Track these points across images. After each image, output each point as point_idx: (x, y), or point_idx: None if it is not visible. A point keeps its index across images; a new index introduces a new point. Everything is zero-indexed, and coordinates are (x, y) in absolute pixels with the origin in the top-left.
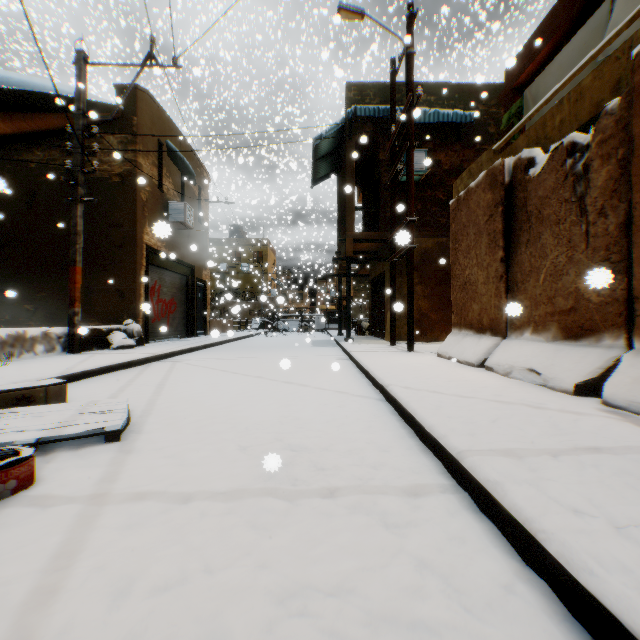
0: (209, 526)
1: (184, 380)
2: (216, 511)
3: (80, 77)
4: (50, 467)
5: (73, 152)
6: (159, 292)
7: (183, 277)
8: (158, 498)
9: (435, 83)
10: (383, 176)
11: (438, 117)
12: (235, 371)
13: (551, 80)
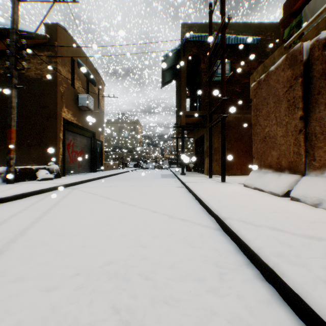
0: None
1: (69, 205)
2: None
3: (14, 8)
4: None
5: (10, 56)
6: (73, 146)
7: (88, 138)
8: None
9: (234, 23)
10: (203, 78)
11: (237, 40)
12: (108, 197)
13: None
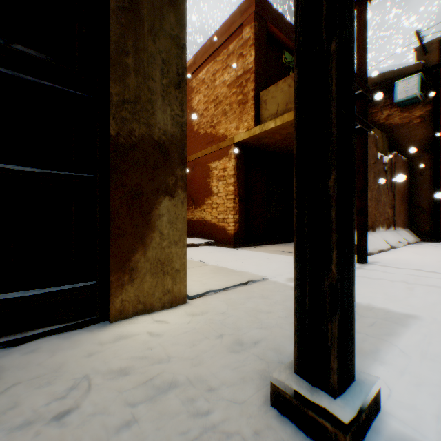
0: None
1: None
2: None
3: None
4: None
5: None
6: None
7: None
8: None
9: None
10: None
11: None
12: None
13: None
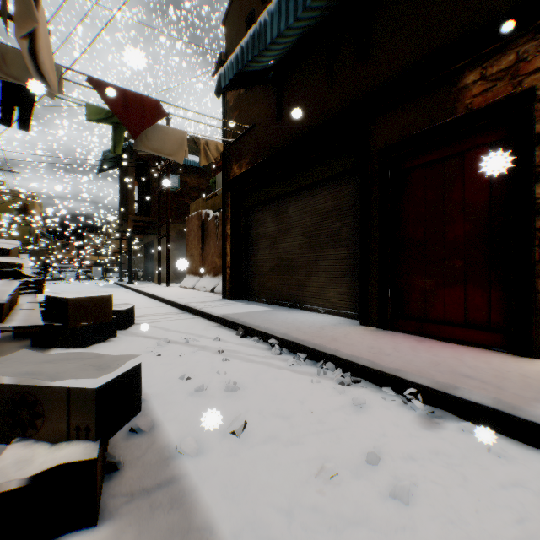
0: None
1: None
2: None
3: None
4: None
5: None
6: None
7: None
8: None
9: None
10: (153, 184)
11: (185, 161)
12: None
13: None
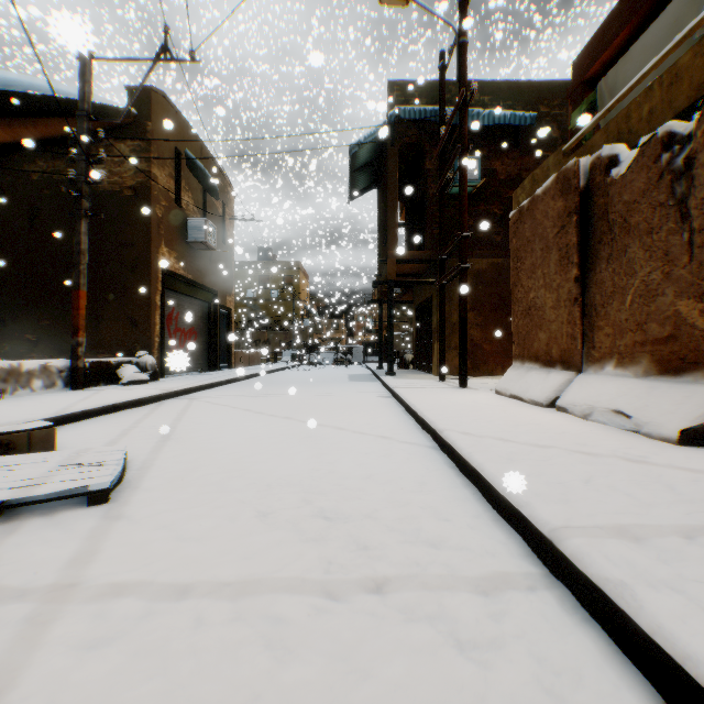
0: (205, 643)
1: (199, 422)
2: (218, 616)
3: (84, 74)
4: (9, 541)
5: (76, 160)
6: (177, 320)
7: (204, 304)
8: (141, 593)
9: (489, 81)
10: (430, 188)
11: (493, 119)
12: (260, 411)
13: (632, 67)
